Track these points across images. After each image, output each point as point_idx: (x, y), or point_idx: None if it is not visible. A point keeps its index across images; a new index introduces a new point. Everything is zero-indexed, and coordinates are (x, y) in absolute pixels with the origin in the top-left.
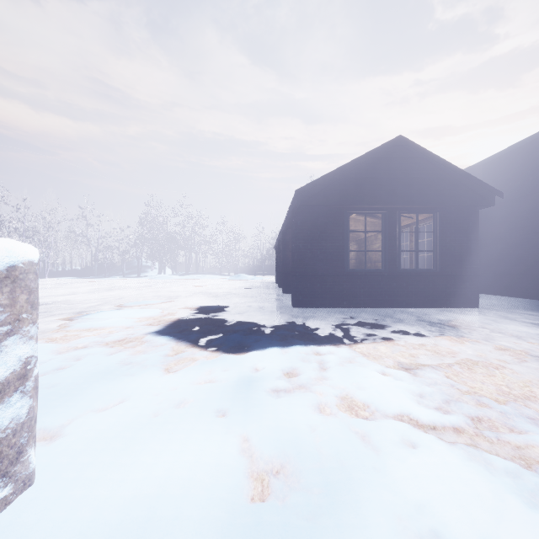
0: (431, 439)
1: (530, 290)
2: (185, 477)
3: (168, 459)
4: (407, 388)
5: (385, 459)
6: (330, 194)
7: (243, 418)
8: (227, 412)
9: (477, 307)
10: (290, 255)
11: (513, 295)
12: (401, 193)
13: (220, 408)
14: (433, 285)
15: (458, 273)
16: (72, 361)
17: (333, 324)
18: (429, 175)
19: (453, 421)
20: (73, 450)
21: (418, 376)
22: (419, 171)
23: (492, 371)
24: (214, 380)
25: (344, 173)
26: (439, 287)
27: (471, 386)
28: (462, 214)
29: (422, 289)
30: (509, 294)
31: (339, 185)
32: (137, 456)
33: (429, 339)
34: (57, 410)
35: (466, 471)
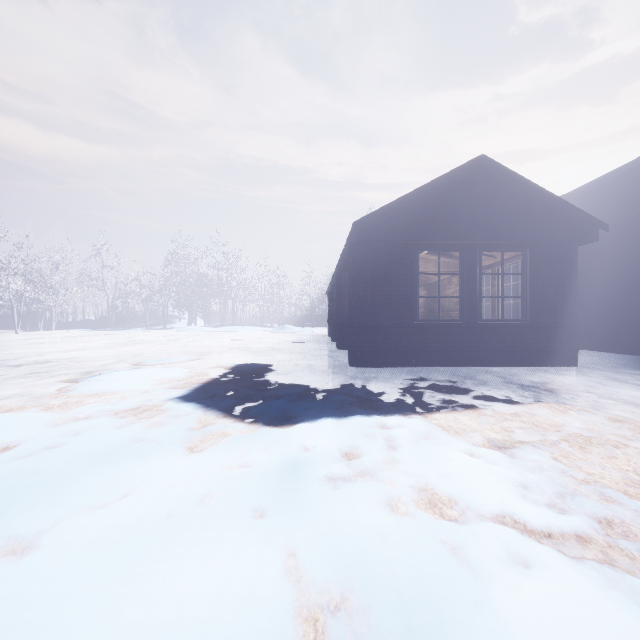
0: (549, 554)
1: (638, 344)
2: (203, 619)
3: (181, 589)
4: (505, 476)
5: (489, 587)
6: (396, 226)
7: (288, 522)
8: (267, 511)
9: (576, 366)
10: (345, 302)
11: (617, 350)
12: (483, 225)
13: (257, 506)
14: (522, 338)
15: (553, 324)
16: (68, 437)
17: (401, 388)
18: (518, 204)
19: (574, 525)
20: (48, 574)
21: (517, 457)
22: (506, 198)
23: (611, 451)
24: (250, 463)
25: (412, 202)
26: (529, 341)
27: (588, 473)
28: (558, 251)
29: (508, 343)
30: (612, 349)
31: (407, 216)
32: (137, 584)
33: (522, 408)
34: (37, 509)
35: (608, 608)
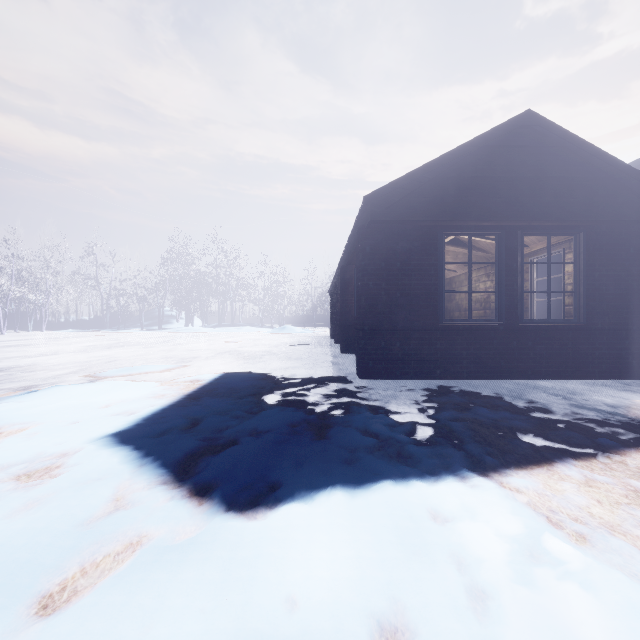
0: None
1: None
2: None
3: None
4: None
5: None
6: (418, 202)
7: None
8: None
9: None
10: (351, 300)
11: None
12: (528, 201)
13: None
14: (573, 344)
15: (613, 326)
16: None
17: (435, 416)
18: (573, 173)
19: None
20: None
21: None
22: (557, 167)
23: None
24: None
25: (439, 170)
26: (583, 348)
27: None
28: (619, 235)
29: (557, 350)
30: None
31: (432, 189)
32: None
33: None
34: None
35: None
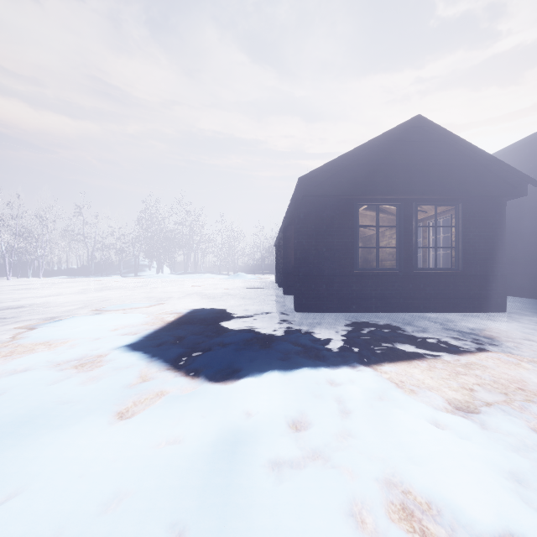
0: None
1: None
2: None
3: None
4: (487, 461)
5: None
6: (338, 182)
7: None
8: (188, 529)
9: (505, 312)
10: (291, 253)
11: (535, 296)
12: (419, 181)
13: (176, 518)
14: (454, 286)
15: (483, 273)
16: None
17: (345, 335)
18: (452, 161)
19: None
20: None
21: (490, 429)
22: (440, 156)
23: None
24: (181, 438)
25: (353, 159)
26: (461, 289)
27: None
28: (488, 206)
29: (442, 291)
30: (530, 295)
31: (349, 172)
32: None
33: (471, 358)
34: None
35: None
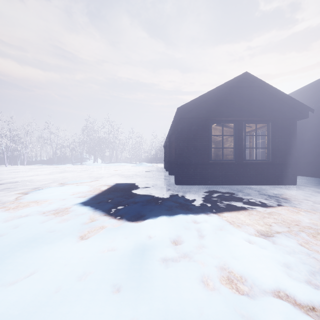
0: None
1: None
2: None
3: None
4: (273, 258)
5: None
6: (200, 110)
7: (135, 298)
8: (122, 287)
9: (296, 185)
10: (173, 151)
11: (315, 176)
12: (246, 109)
13: (115, 282)
14: (267, 170)
15: (283, 162)
16: (10, 229)
17: (203, 197)
18: (265, 98)
19: None
20: None
21: (277, 244)
22: (258, 95)
23: None
24: (115, 248)
25: (209, 97)
26: (270, 171)
27: None
28: (286, 124)
29: (259, 172)
30: (312, 175)
31: (206, 105)
32: None
33: (272, 209)
34: None
35: None
